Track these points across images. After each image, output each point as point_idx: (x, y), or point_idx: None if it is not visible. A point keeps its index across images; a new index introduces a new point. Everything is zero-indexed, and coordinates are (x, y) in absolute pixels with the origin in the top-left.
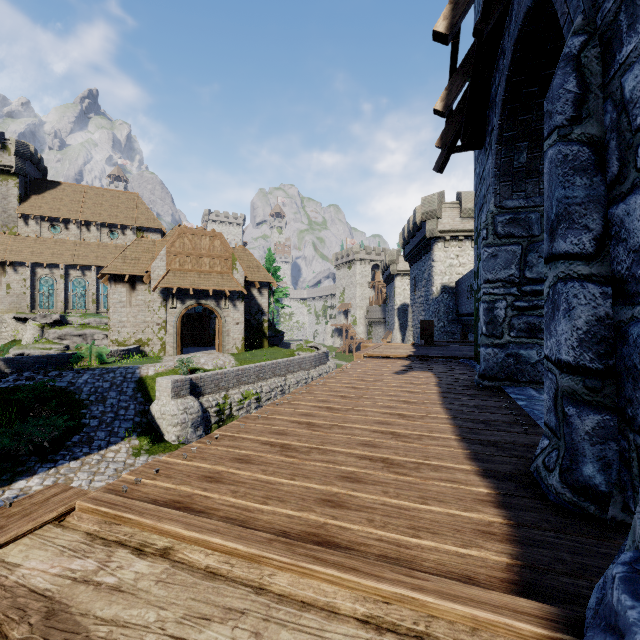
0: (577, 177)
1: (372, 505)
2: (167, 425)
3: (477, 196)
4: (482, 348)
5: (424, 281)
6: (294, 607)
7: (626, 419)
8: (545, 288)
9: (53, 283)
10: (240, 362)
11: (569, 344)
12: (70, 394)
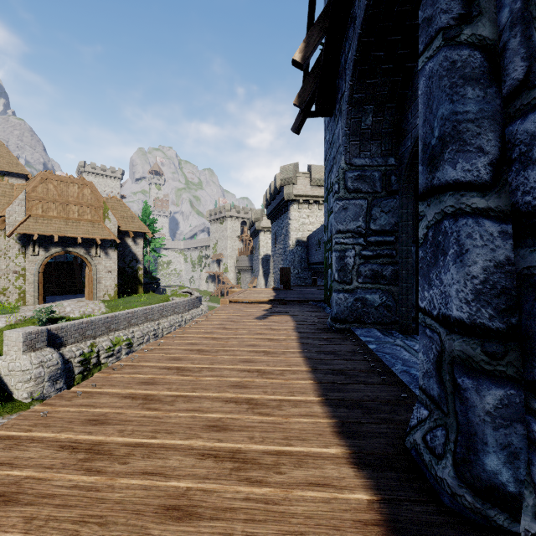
0: (468, 87)
1: None
2: (17, 382)
3: (327, 160)
4: (334, 293)
5: (283, 236)
6: None
7: None
8: (420, 229)
9: None
10: (111, 309)
11: (462, 297)
12: None
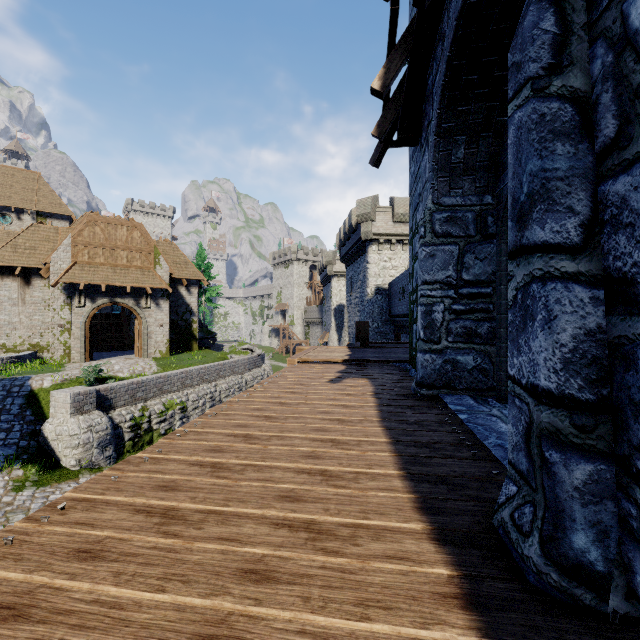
0: (558, 143)
1: (283, 638)
2: (64, 448)
3: (412, 196)
4: (420, 354)
5: (359, 282)
6: None
7: (632, 473)
8: (510, 290)
9: None
10: (163, 368)
11: (550, 366)
12: None
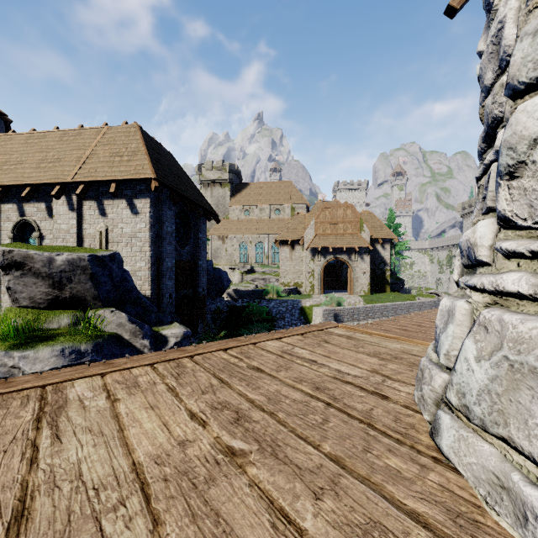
0: None
1: None
2: None
3: None
4: None
5: None
6: (407, 344)
7: None
8: None
9: (246, 246)
10: (367, 302)
11: None
12: (267, 313)
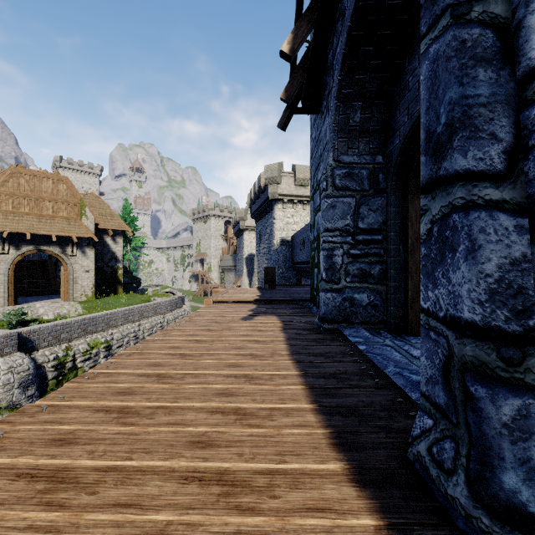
0: (480, 69)
1: None
2: None
3: (313, 158)
4: (322, 293)
5: (267, 235)
6: None
7: None
8: (423, 224)
9: None
10: (88, 310)
11: (474, 297)
12: None
